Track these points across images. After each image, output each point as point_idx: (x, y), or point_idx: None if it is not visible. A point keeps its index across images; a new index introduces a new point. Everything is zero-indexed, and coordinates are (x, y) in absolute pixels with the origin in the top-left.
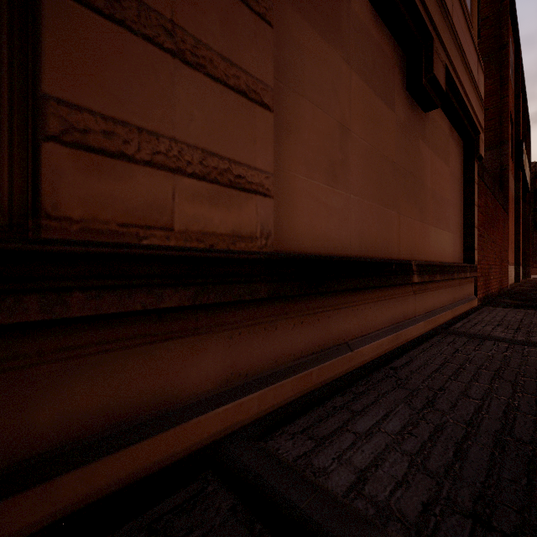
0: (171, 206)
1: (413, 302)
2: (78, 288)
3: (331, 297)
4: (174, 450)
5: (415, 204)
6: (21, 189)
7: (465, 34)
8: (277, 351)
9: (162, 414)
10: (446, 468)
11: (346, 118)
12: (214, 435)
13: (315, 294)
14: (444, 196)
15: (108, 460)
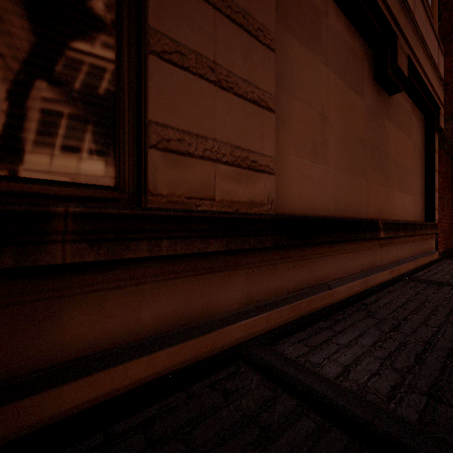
0: (214, 184)
1: (379, 253)
2: (165, 237)
3: (315, 248)
4: (215, 346)
5: (381, 172)
6: (133, 177)
7: (426, 26)
8: (277, 285)
9: (207, 322)
10: (409, 368)
11: (325, 109)
12: (238, 339)
13: (304, 245)
14: (406, 165)
15: (180, 346)
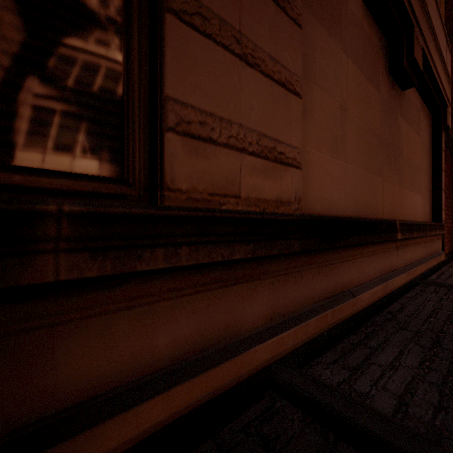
0: (239, 179)
1: (396, 256)
2: (185, 243)
3: (339, 251)
4: (241, 372)
5: (395, 171)
6: (145, 168)
7: (436, 20)
8: (302, 295)
9: (231, 344)
10: None
11: (344, 100)
12: (265, 362)
13: (330, 248)
14: (416, 163)
15: (202, 377)
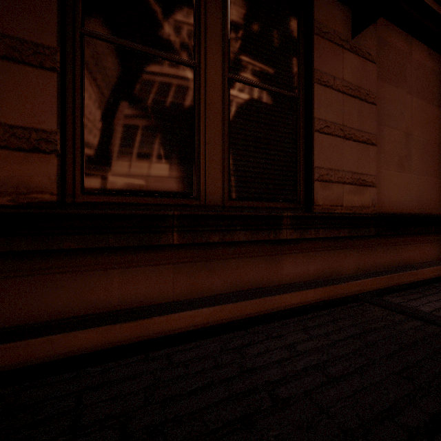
0: (342, 197)
1: None
2: (321, 228)
3: (403, 237)
4: (343, 292)
5: None
6: (303, 196)
7: None
8: (376, 262)
9: (338, 278)
10: None
11: (409, 128)
12: (355, 291)
13: (396, 234)
14: None
15: (327, 288)
